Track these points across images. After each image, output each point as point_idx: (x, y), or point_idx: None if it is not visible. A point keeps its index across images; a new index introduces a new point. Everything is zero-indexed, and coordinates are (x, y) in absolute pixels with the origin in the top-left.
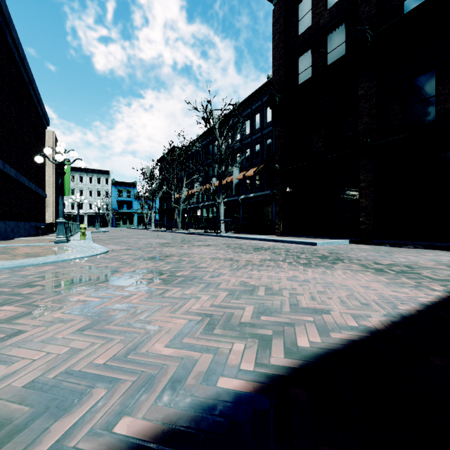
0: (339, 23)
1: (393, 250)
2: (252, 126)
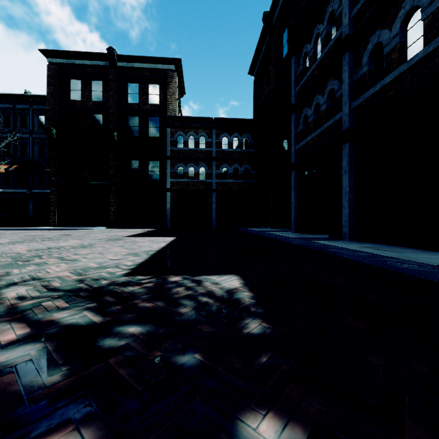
0: (99, 113)
1: (126, 229)
2: None
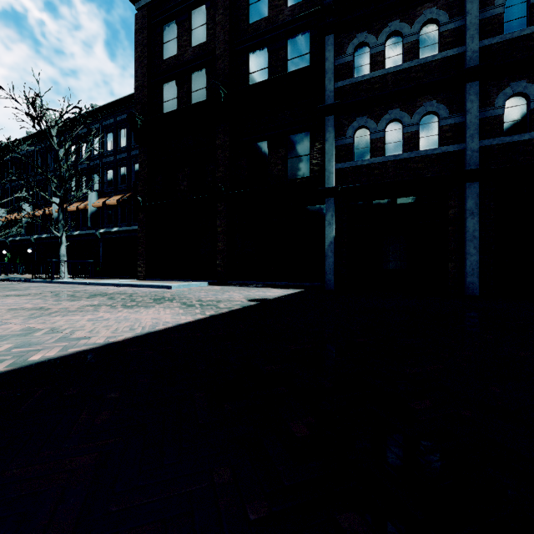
0: (201, 66)
1: (234, 289)
2: (116, 141)
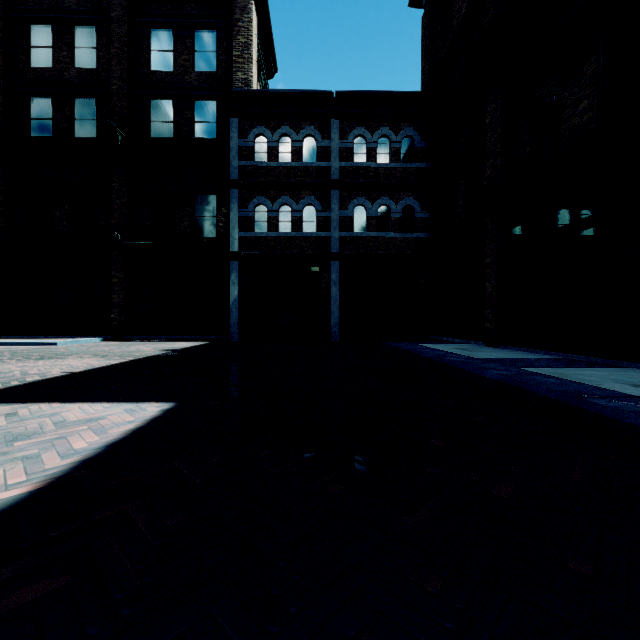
0: (90, 94)
1: (137, 344)
2: None
